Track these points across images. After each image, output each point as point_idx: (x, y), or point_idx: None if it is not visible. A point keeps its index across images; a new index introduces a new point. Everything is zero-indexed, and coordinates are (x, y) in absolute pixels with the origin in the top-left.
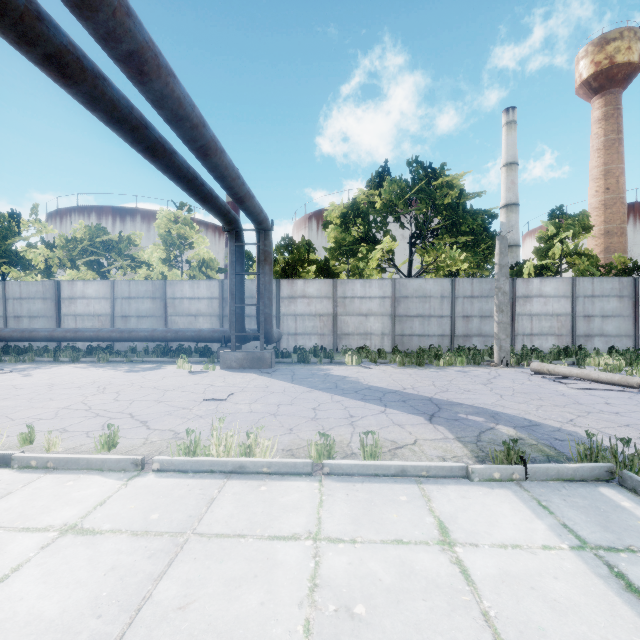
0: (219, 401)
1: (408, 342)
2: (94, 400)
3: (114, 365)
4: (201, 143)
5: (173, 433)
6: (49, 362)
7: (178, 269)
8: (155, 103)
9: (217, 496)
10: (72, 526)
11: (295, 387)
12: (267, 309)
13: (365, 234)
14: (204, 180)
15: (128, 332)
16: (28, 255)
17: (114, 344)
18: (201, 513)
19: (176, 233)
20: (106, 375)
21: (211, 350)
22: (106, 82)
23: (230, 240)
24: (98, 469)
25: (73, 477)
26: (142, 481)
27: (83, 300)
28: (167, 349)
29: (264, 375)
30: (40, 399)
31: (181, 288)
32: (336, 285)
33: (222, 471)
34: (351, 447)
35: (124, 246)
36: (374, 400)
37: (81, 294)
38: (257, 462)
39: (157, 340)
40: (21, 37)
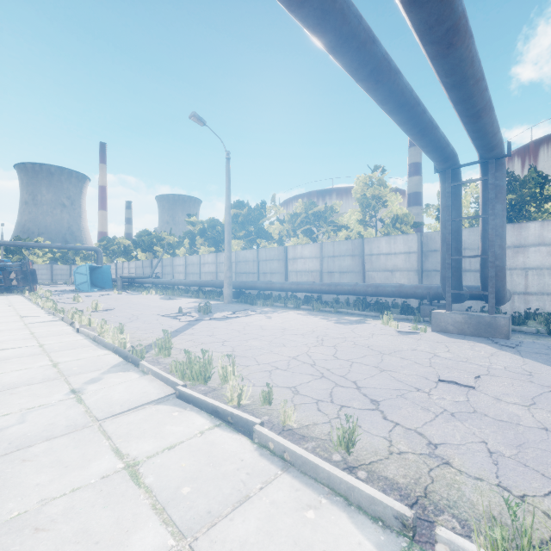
0: (464, 387)
1: None
2: (316, 353)
3: (325, 314)
4: (448, 24)
5: (425, 442)
6: (281, 307)
7: (372, 228)
8: None
9: None
10: None
11: None
12: (498, 261)
13: None
14: (424, 107)
15: (334, 286)
16: (270, 230)
17: (322, 295)
18: None
19: (371, 195)
20: (321, 324)
21: (410, 306)
22: None
23: (442, 182)
24: (342, 495)
25: (312, 498)
26: None
27: (301, 260)
28: (365, 302)
29: (505, 349)
30: (276, 343)
31: (377, 245)
32: None
33: None
34: None
35: (328, 214)
36: None
37: (300, 255)
38: None
39: (358, 294)
40: None
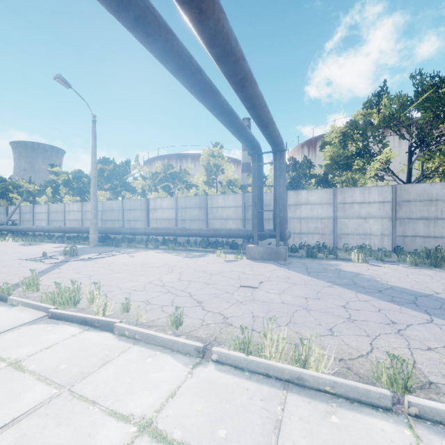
0: (252, 288)
1: (410, 242)
2: (166, 278)
3: (177, 252)
4: (240, 76)
5: (222, 317)
6: (143, 248)
7: (214, 188)
8: (209, 42)
9: (282, 418)
10: (148, 422)
11: (314, 280)
12: (281, 213)
13: (360, 149)
14: (237, 114)
15: (185, 230)
16: (134, 184)
17: (177, 238)
18: (271, 444)
19: (213, 163)
20: (173, 259)
21: (237, 244)
22: (174, 37)
23: (253, 162)
24: (169, 348)
25: (151, 353)
26: (204, 372)
27: (160, 210)
28: (208, 242)
29: (282, 266)
30: (136, 274)
31: (217, 200)
32: (336, 193)
33: (278, 377)
34: (421, 371)
35: (182, 175)
36: (408, 304)
37: (159, 206)
38: (318, 378)
39: (202, 236)
40: (119, 5)
